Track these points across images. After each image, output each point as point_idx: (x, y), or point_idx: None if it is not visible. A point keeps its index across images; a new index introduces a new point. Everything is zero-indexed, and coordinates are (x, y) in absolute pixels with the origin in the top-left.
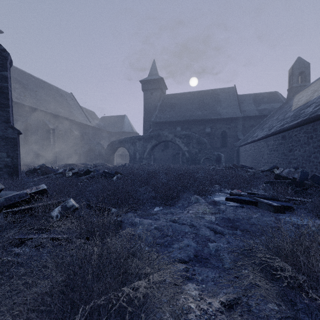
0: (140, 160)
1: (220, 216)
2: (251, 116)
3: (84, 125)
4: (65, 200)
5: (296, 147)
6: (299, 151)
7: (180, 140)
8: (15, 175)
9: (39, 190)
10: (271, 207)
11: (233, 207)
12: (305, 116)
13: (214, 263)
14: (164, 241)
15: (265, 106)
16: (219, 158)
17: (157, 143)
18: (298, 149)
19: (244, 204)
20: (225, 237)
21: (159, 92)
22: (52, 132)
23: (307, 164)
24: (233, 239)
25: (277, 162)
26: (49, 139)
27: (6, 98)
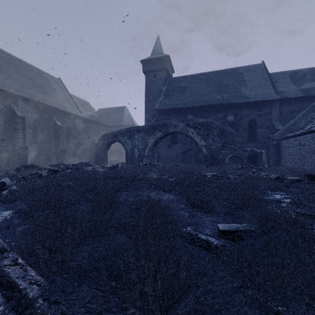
0: (140, 159)
1: None
2: (291, 98)
3: (72, 115)
4: None
5: None
6: None
7: (194, 130)
8: None
9: None
10: None
11: None
12: None
13: None
14: None
15: (311, 84)
16: (254, 156)
17: (163, 135)
18: None
19: None
20: None
21: (165, 74)
22: (21, 121)
23: None
24: None
25: None
26: (16, 130)
27: None
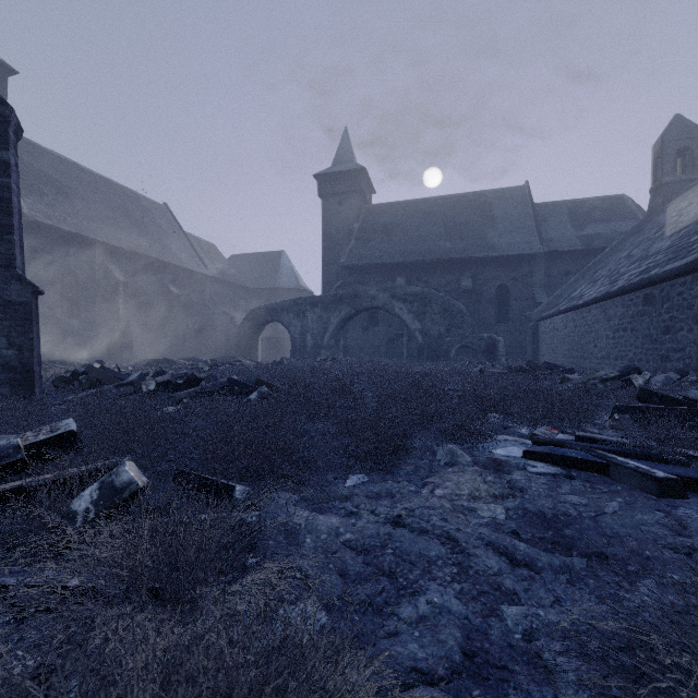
0: (315, 351)
1: (518, 505)
2: (565, 252)
3: (193, 273)
4: (115, 464)
5: (681, 322)
6: (689, 331)
7: (404, 306)
8: (26, 389)
9: (58, 435)
10: (650, 481)
11: (547, 477)
12: None
13: (527, 686)
14: (372, 594)
15: (598, 228)
16: (493, 347)
17: (353, 312)
18: (688, 328)
19: (573, 469)
20: (544, 578)
21: (358, 200)
22: (123, 289)
23: None
24: (568, 586)
25: (632, 356)
26: (116, 304)
27: (5, 212)
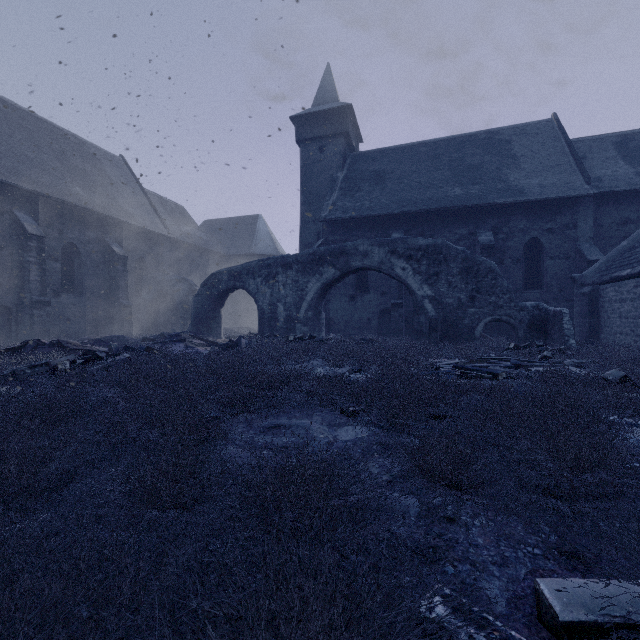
0: (289, 326)
1: None
2: (621, 193)
3: (148, 233)
4: None
5: None
6: None
7: (407, 264)
8: None
9: None
10: None
11: None
12: None
13: None
14: None
15: None
16: (543, 321)
17: (338, 275)
18: None
19: None
20: None
21: (342, 145)
22: (37, 245)
23: None
24: None
25: None
26: (25, 265)
27: None
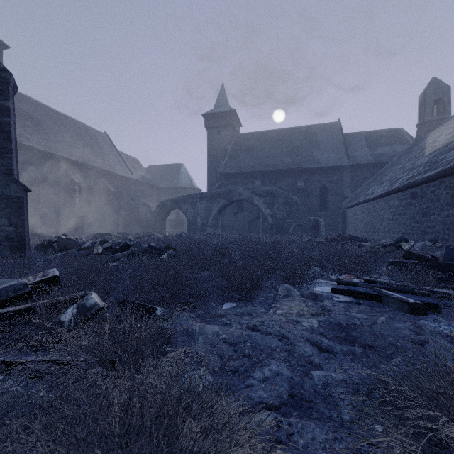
0: (203, 228)
1: (326, 319)
2: (363, 164)
3: (124, 178)
4: (84, 294)
5: (433, 209)
6: (438, 215)
7: (260, 199)
8: (20, 252)
9: (48, 278)
10: (405, 305)
11: (344, 303)
12: (447, 164)
13: (323, 410)
14: (238, 366)
15: (384, 149)
16: (317, 225)
17: (227, 203)
18: (437, 213)
19: (361, 299)
20: (337, 358)
21: (230, 131)
22: (78, 188)
23: (451, 235)
24: (351, 362)
25: (403, 231)
26: (73, 198)
27: (7, 140)
